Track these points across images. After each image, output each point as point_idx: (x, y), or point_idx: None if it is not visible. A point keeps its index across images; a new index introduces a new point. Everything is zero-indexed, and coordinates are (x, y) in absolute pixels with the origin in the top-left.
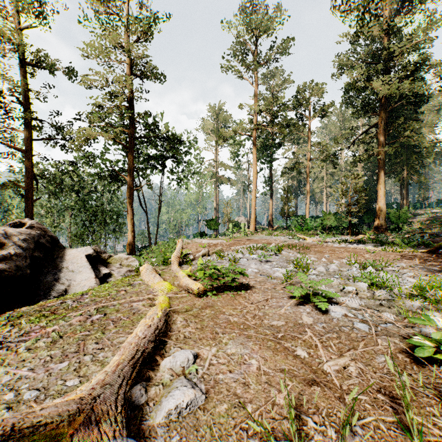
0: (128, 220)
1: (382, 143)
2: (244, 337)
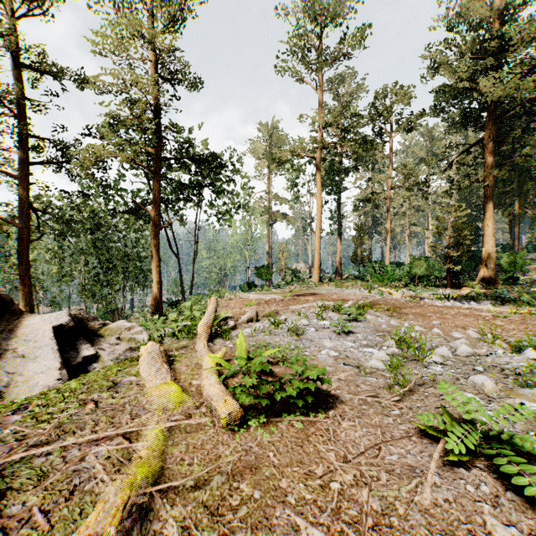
0: (153, 268)
1: (491, 164)
2: None
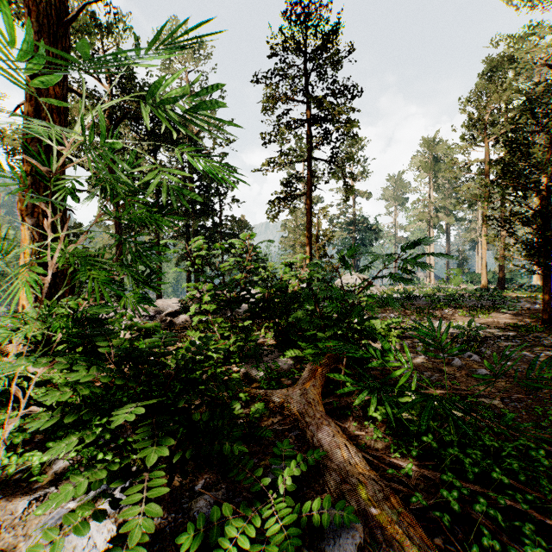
0: None
1: None
2: None
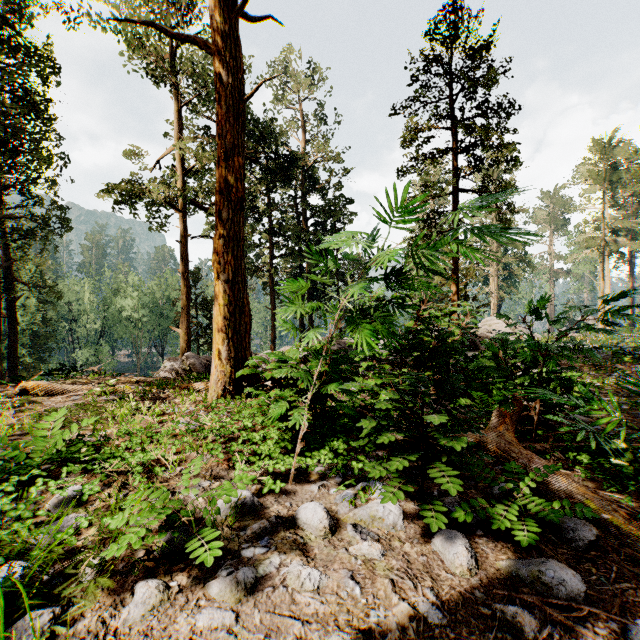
0: None
1: None
2: None
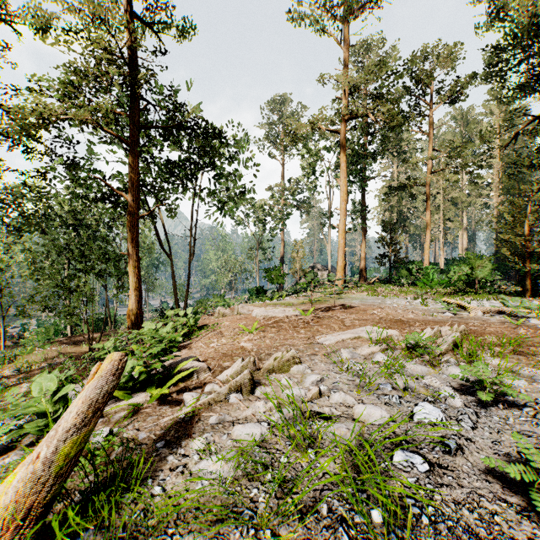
0: (129, 269)
1: None
2: None
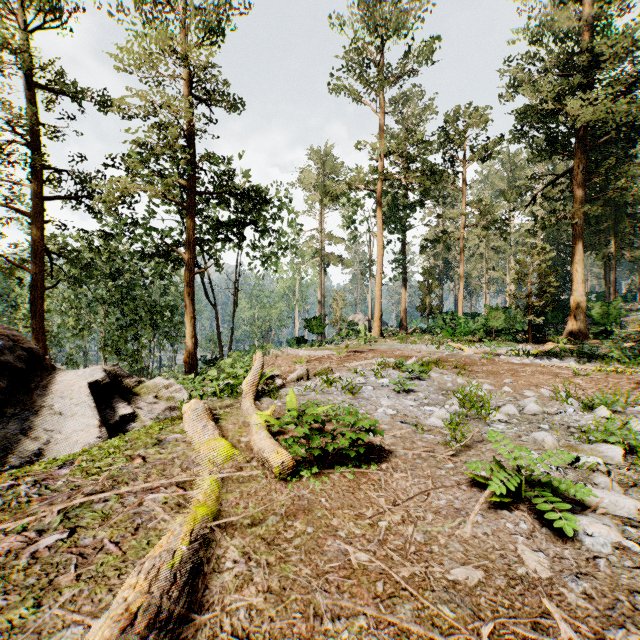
0: (187, 320)
1: (580, 199)
2: (389, 636)
